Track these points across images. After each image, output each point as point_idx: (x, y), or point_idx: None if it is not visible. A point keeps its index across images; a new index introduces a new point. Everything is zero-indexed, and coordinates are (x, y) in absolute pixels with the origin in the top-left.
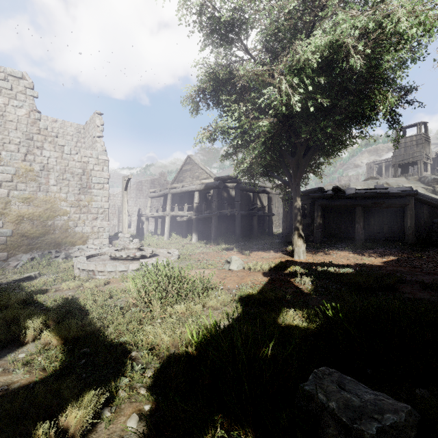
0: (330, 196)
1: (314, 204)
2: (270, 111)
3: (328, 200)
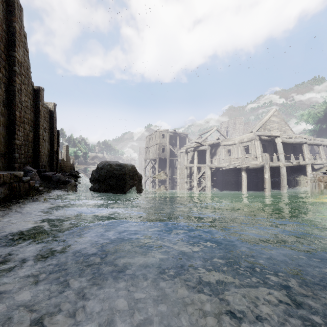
0: None
1: None
2: None
3: None
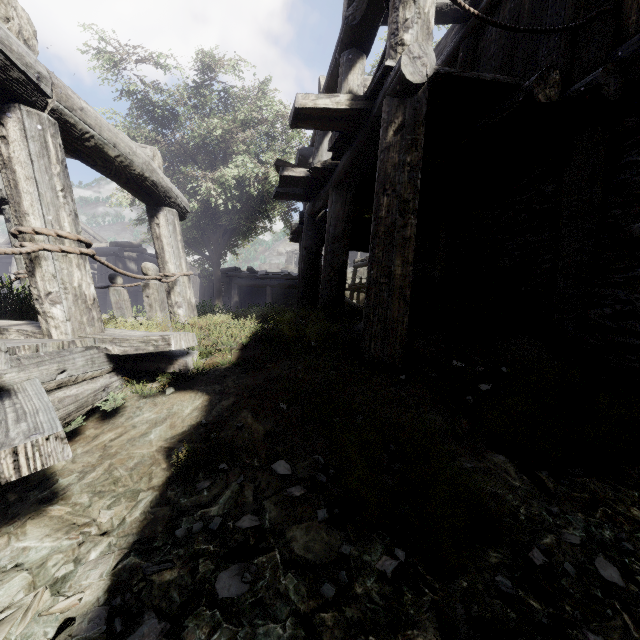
0: (245, 275)
1: (231, 282)
2: (199, 197)
3: (244, 279)
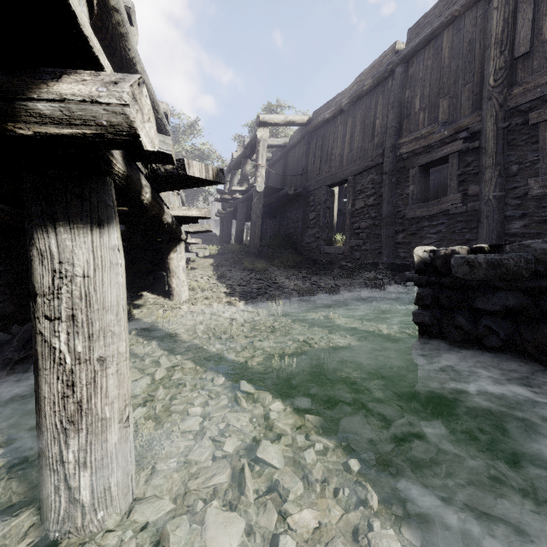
0: None
1: None
2: None
3: None
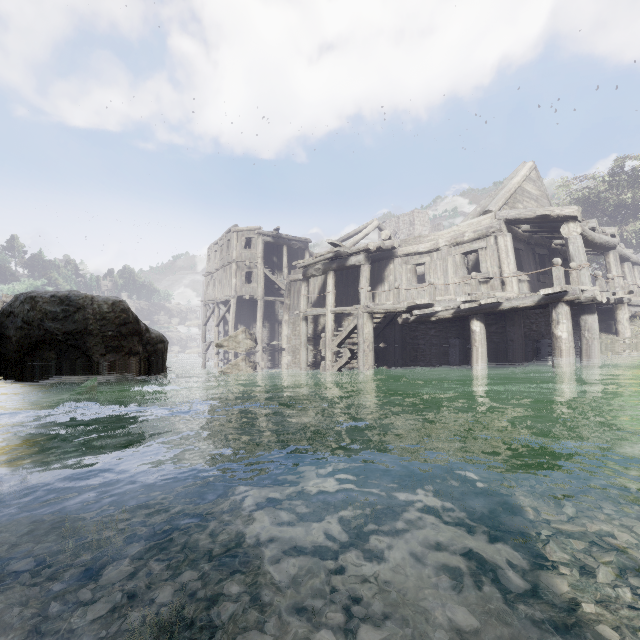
0: None
1: None
2: None
3: None
